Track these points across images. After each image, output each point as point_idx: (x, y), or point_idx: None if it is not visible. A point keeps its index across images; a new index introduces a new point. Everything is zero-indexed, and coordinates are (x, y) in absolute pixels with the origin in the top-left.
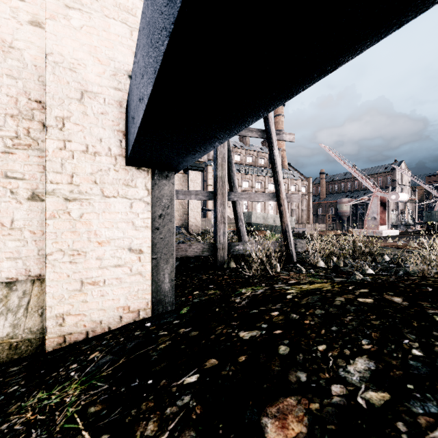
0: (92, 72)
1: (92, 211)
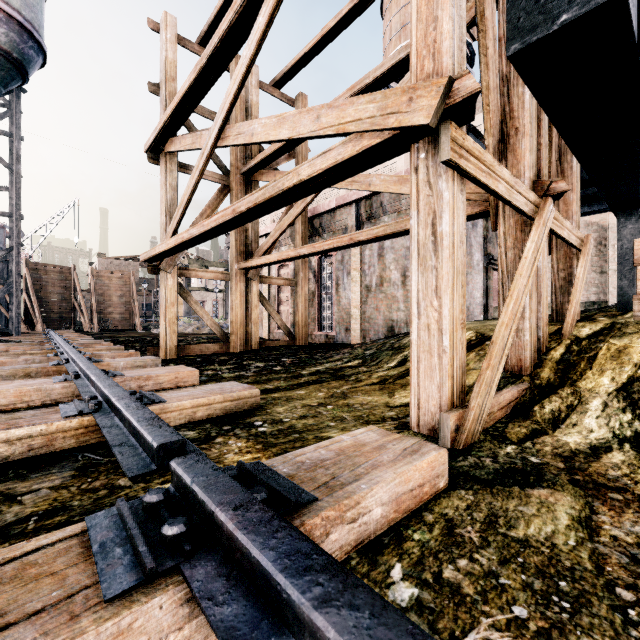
0: None
1: None
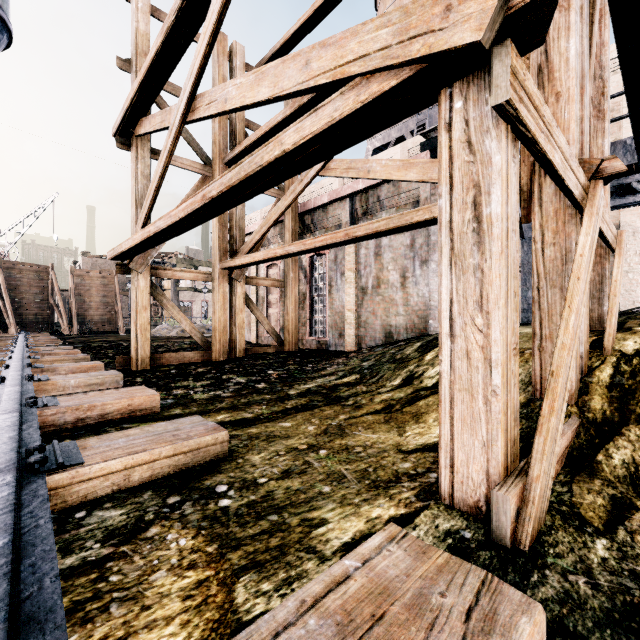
0: (638, 223)
1: (638, 275)
